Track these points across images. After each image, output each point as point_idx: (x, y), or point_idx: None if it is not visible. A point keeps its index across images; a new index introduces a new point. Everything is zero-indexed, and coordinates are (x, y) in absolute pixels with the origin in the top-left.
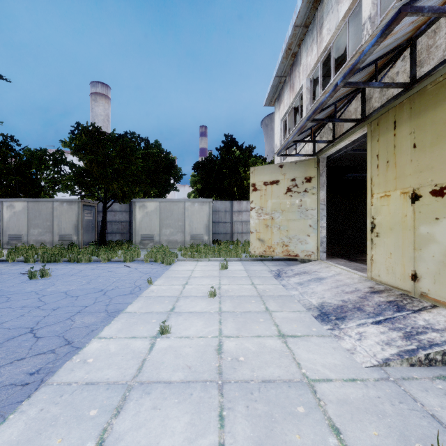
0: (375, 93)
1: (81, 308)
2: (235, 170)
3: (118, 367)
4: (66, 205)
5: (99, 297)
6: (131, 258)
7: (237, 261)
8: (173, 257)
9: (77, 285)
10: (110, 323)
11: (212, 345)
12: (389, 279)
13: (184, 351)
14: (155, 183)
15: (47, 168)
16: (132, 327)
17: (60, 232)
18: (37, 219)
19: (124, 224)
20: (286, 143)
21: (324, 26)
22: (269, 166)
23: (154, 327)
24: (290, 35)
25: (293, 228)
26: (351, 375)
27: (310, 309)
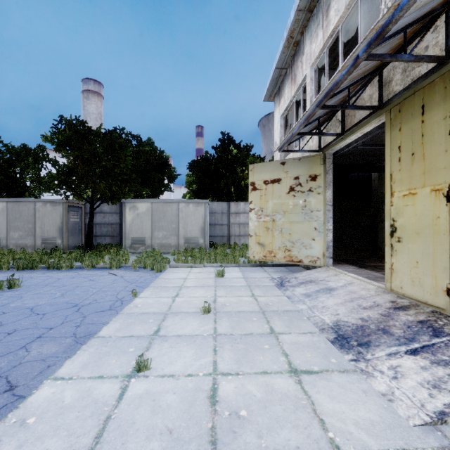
0: (396, 75)
1: (43, 331)
2: (232, 170)
3: (67, 433)
4: (49, 206)
5: (70, 315)
6: (117, 265)
7: (235, 267)
8: (165, 263)
9: (48, 298)
10: (74, 354)
11: (204, 390)
12: (415, 293)
13: (165, 401)
14: (146, 183)
15: (27, 166)
16: (102, 359)
17: (43, 235)
18: (17, 221)
19: (114, 227)
20: (289, 136)
21: (331, 8)
22: (270, 163)
23: (130, 360)
24: (292, 21)
25: (297, 231)
26: (399, 443)
27: (324, 330)
